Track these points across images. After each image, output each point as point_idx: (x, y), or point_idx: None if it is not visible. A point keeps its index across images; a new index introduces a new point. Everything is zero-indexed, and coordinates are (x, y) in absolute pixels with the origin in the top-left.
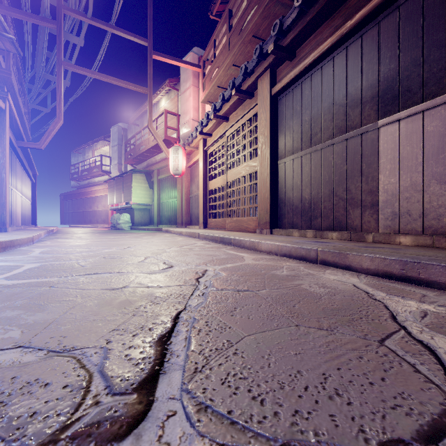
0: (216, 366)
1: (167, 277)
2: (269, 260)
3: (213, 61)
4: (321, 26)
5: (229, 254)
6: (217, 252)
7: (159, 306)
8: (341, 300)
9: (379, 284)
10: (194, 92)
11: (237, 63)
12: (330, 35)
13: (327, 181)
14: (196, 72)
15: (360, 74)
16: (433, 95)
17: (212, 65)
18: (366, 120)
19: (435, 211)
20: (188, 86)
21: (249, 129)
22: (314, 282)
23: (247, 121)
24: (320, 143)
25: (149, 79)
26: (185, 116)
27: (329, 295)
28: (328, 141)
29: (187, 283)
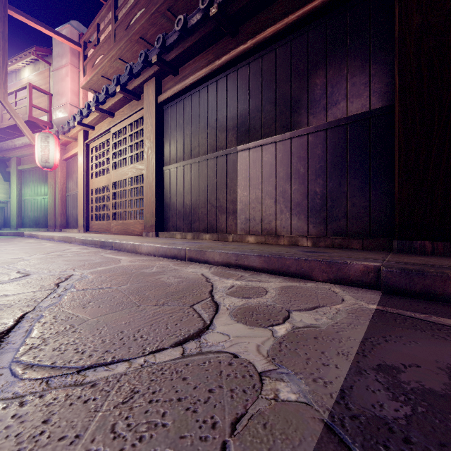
0: (52, 342)
1: (19, 286)
2: (145, 261)
3: (96, 47)
4: (199, 55)
5: (106, 258)
6: (92, 257)
7: (1, 312)
8: (185, 285)
9: (220, 272)
10: (72, 72)
11: (124, 58)
12: (205, 65)
13: (203, 190)
14: (76, 49)
15: (226, 106)
16: (267, 135)
17: (95, 51)
18: (229, 144)
19: (268, 218)
20: (64, 63)
21: (136, 131)
22: (174, 275)
23: (133, 122)
24: (198, 156)
25: (2, 39)
26: (59, 97)
27: (178, 283)
28: (204, 156)
29: (44, 288)
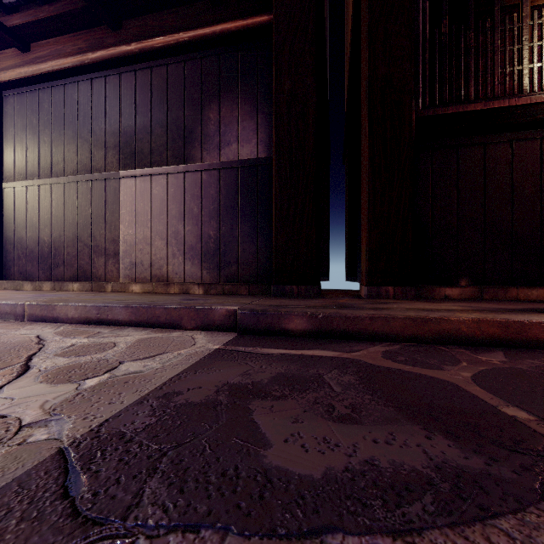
0: None
1: None
2: None
3: None
4: (64, 36)
5: None
6: None
7: None
8: None
9: (70, 330)
10: None
11: None
12: (74, 53)
13: (71, 223)
14: None
15: (105, 116)
16: (157, 164)
17: None
18: (110, 167)
19: (159, 262)
20: None
21: None
22: None
23: None
24: (63, 175)
25: None
26: None
27: None
28: (72, 176)
29: None
